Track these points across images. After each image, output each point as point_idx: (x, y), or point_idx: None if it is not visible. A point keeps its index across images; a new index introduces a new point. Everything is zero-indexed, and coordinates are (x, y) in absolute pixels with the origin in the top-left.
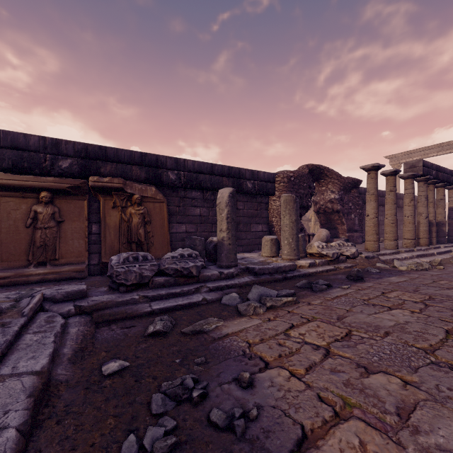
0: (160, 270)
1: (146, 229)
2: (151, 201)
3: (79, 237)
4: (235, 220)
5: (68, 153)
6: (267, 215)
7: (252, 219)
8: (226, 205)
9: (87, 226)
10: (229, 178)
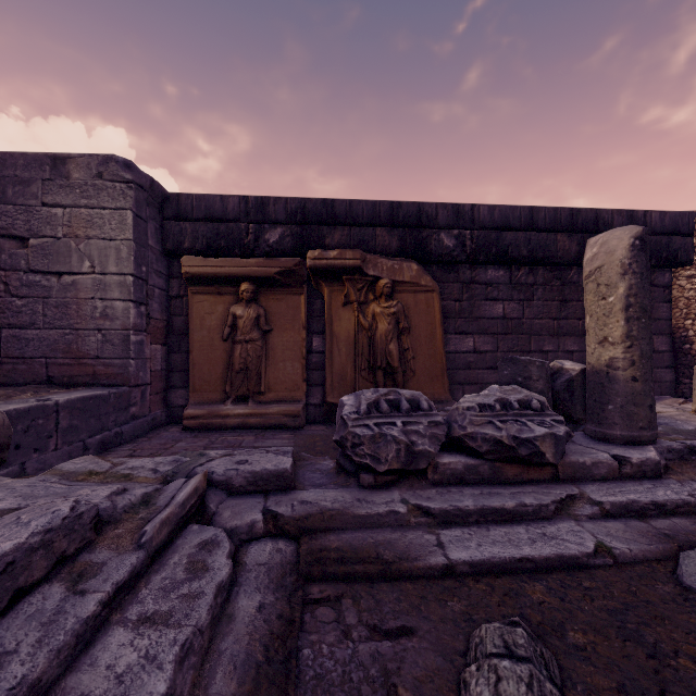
0: (451, 436)
1: (402, 344)
2: (410, 290)
3: (293, 357)
4: (648, 313)
5: (277, 219)
6: (666, 314)
7: None
8: (623, 272)
9: (304, 339)
10: (571, 235)
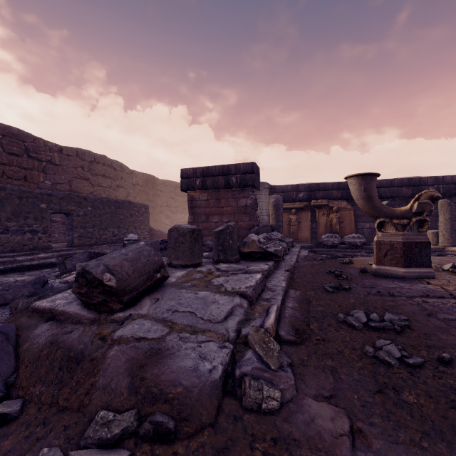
0: (342, 242)
1: (340, 226)
2: (344, 210)
3: (307, 230)
4: None
5: (302, 190)
6: None
7: (437, 218)
8: None
9: (310, 224)
10: (408, 187)
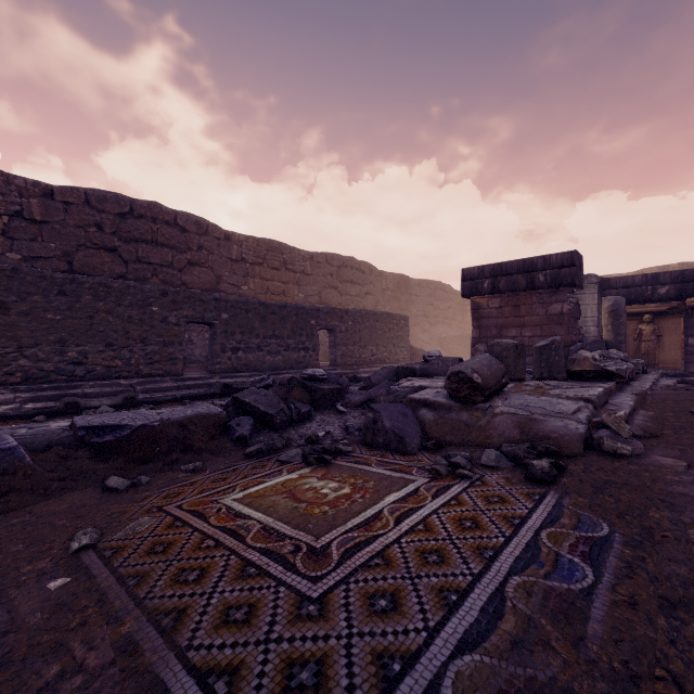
0: None
1: None
2: None
3: (675, 348)
4: None
5: (665, 282)
6: None
7: None
8: None
9: (683, 339)
10: None
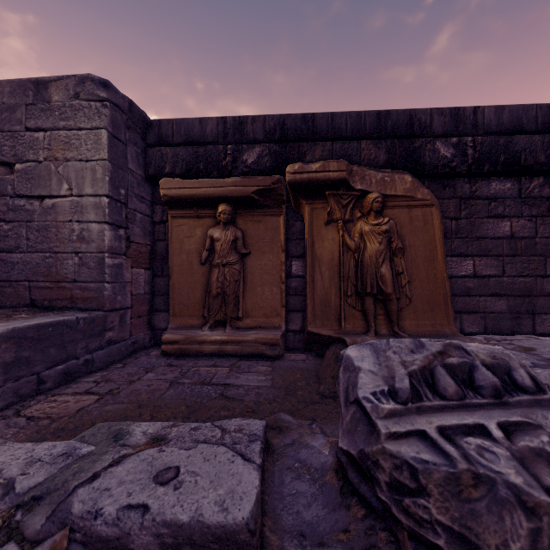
0: None
1: (394, 267)
2: (404, 205)
3: (271, 281)
4: None
5: (255, 138)
6: None
7: None
8: None
9: (283, 263)
10: None
